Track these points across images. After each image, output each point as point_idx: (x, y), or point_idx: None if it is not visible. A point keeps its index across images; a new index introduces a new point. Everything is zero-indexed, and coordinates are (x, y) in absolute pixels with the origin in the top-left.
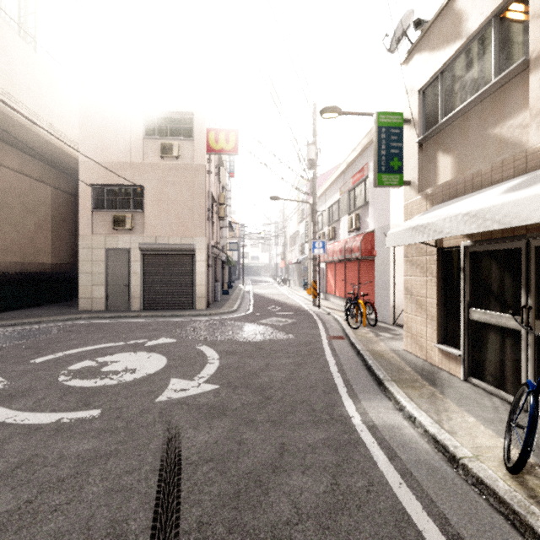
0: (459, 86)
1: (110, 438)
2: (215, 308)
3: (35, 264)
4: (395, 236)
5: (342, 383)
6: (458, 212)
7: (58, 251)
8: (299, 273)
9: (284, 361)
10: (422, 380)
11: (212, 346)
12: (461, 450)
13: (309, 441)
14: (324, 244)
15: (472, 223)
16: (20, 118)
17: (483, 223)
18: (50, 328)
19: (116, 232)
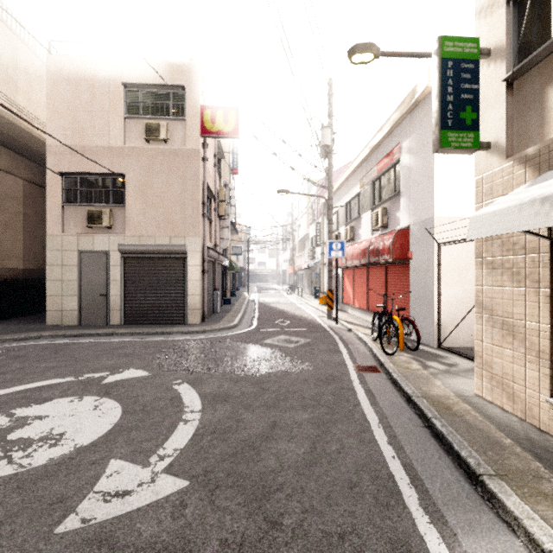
0: None
1: None
2: (212, 322)
3: (2, 270)
4: (492, 219)
5: (405, 474)
6: None
7: (33, 254)
8: (309, 280)
9: (300, 416)
10: (549, 474)
11: (195, 384)
12: None
13: None
14: (343, 245)
15: None
16: None
17: None
18: None
19: (91, 231)
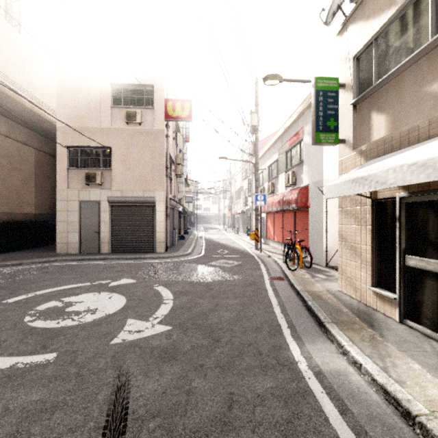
0: (393, 49)
1: (59, 386)
2: (172, 251)
3: (20, 214)
4: (334, 188)
5: (286, 324)
6: (402, 163)
7: (41, 203)
8: (243, 222)
9: (232, 301)
10: (360, 322)
11: (167, 286)
12: (416, 406)
13: (257, 391)
14: (265, 197)
15: (421, 172)
16: (5, 89)
17: (433, 172)
18: (28, 269)
19: (88, 187)
